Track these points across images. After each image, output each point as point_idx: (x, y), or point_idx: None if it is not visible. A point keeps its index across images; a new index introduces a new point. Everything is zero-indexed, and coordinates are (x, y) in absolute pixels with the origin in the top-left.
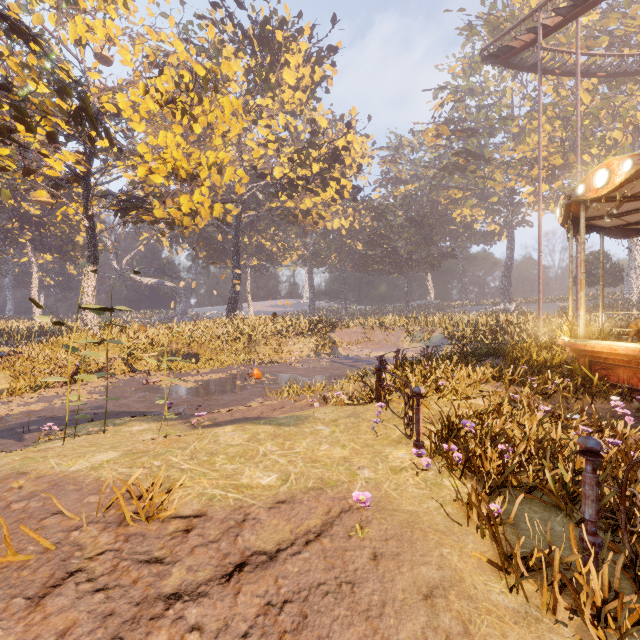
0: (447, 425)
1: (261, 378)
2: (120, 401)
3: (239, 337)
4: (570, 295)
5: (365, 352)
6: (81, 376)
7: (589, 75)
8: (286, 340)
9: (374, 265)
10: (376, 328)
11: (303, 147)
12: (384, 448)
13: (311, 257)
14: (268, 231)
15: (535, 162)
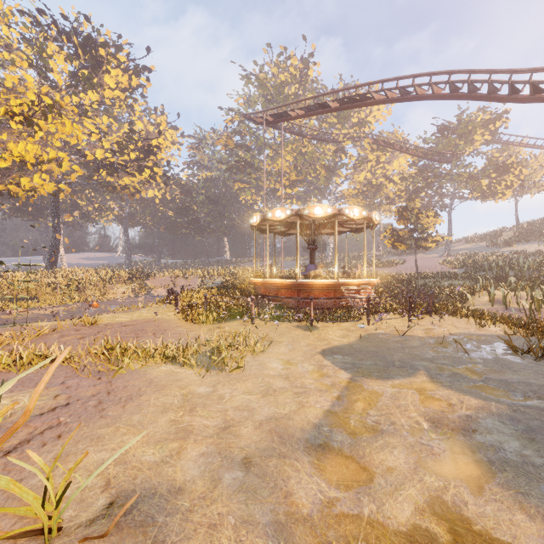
0: (189, 305)
1: (99, 307)
2: (4, 320)
3: (68, 284)
4: (258, 260)
5: None
6: (22, 296)
7: (303, 136)
8: (110, 286)
9: (182, 230)
10: (180, 277)
11: (123, 140)
12: (167, 313)
13: (127, 218)
14: (84, 192)
15: (283, 175)
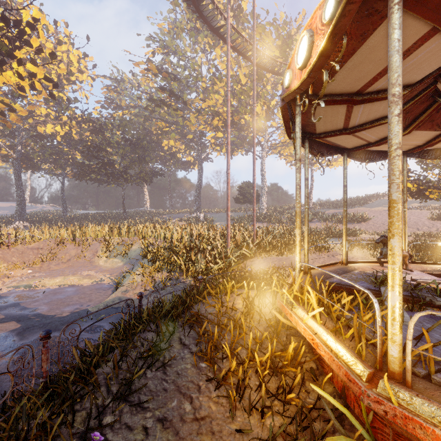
0: None
1: None
2: None
3: None
4: (298, 226)
5: (32, 281)
6: None
7: (248, 58)
8: None
9: (91, 174)
10: (68, 241)
11: None
12: None
13: (19, 159)
14: None
15: (215, 115)
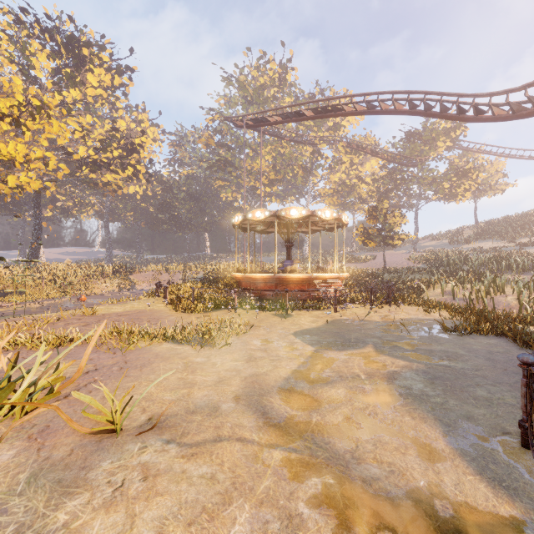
0: (177, 297)
1: (87, 301)
2: None
3: (53, 279)
4: (240, 256)
5: (155, 287)
6: (21, 289)
7: (282, 138)
8: (94, 281)
9: (164, 225)
10: (163, 272)
11: (106, 138)
12: (157, 305)
13: (108, 213)
14: (63, 187)
15: (263, 174)
